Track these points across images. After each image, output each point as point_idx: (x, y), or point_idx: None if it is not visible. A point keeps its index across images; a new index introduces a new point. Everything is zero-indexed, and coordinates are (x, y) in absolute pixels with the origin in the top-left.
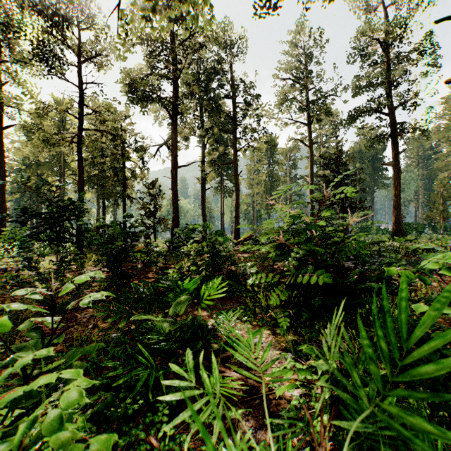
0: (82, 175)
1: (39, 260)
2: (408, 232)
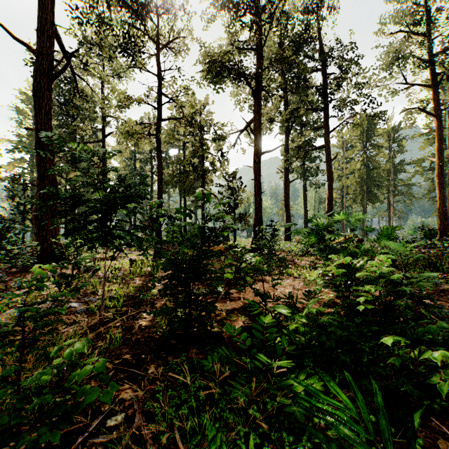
0: (161, 168)
1: (124, 257)
2: None
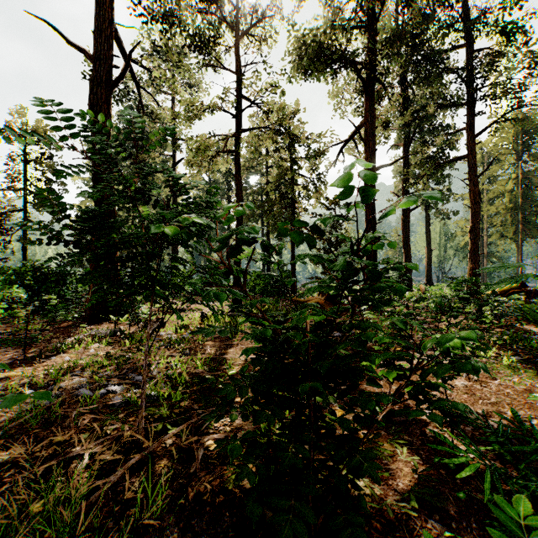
0: (240, 194)
1: (194, 310)
2: None
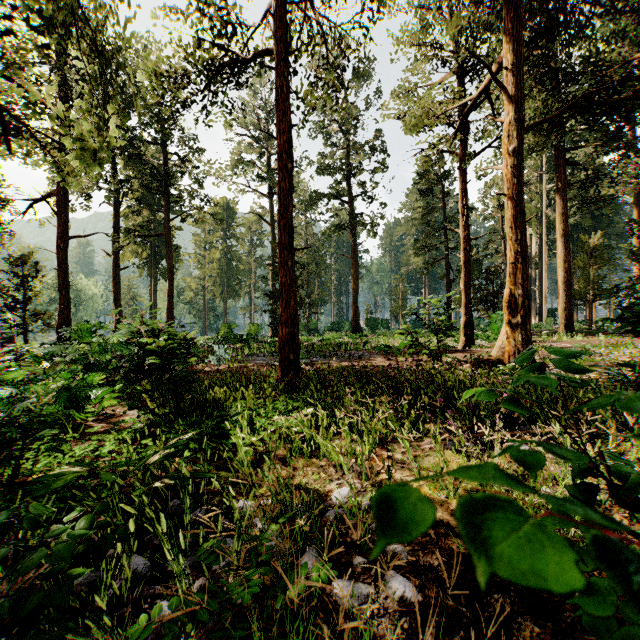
0: None
1: None
2: (374, 328)
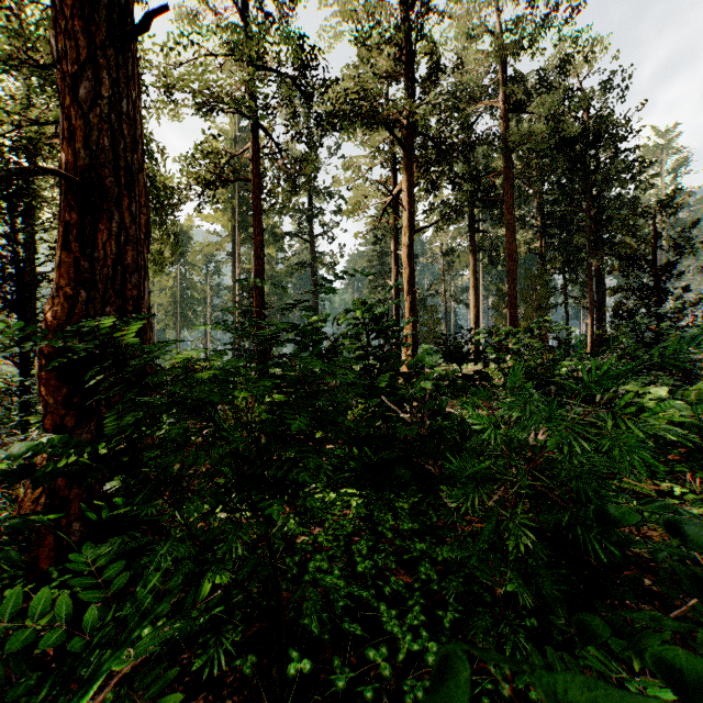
0: None
1: None
2: None
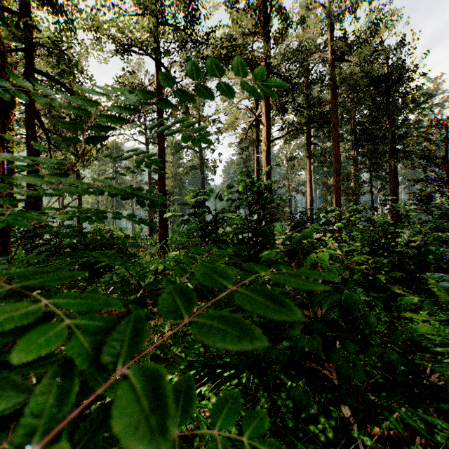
0: None
1: None
2: None
